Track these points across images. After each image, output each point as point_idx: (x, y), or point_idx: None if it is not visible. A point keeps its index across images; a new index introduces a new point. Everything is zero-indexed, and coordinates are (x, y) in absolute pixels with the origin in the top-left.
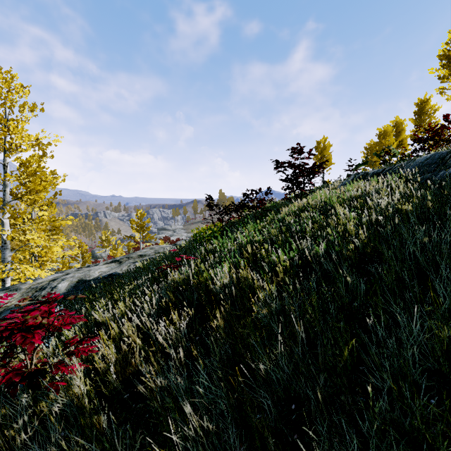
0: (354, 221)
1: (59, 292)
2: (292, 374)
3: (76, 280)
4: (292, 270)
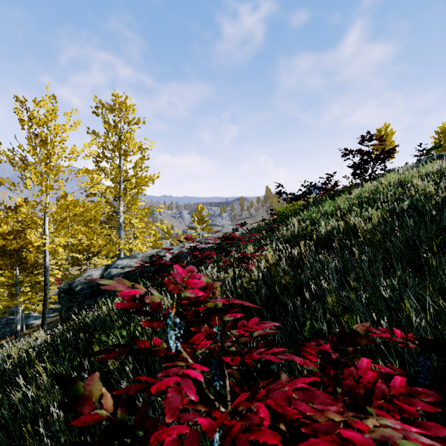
0: (432, 187)
1: (168, 258)
2: (403, 247)
3: (177, 251)
4: (382, 220)
